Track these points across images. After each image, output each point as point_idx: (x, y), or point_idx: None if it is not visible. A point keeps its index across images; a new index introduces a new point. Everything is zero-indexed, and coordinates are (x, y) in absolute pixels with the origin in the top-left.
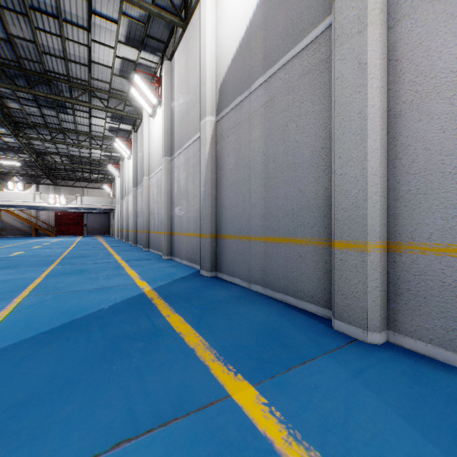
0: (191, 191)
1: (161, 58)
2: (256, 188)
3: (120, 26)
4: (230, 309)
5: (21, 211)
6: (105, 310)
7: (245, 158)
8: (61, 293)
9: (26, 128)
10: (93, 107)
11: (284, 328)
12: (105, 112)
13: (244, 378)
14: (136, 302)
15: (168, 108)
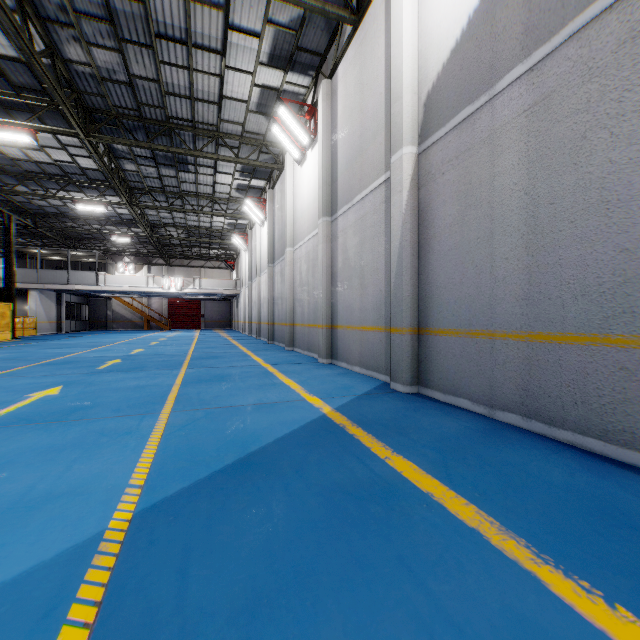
0: (368, 263)
1: (314, 79)
2: (507, 252)
3: (263, 40)
4: (486, 454)
5: (131, 299)
6: (286, 441)
7: (481, 205)
8: (213, 409)
9: (141, 195)
10: (221, 159)
11: (625, 502)
12: (233, 165)
13: (636, 616)
14: (323, 430)
15: (328, 147)
